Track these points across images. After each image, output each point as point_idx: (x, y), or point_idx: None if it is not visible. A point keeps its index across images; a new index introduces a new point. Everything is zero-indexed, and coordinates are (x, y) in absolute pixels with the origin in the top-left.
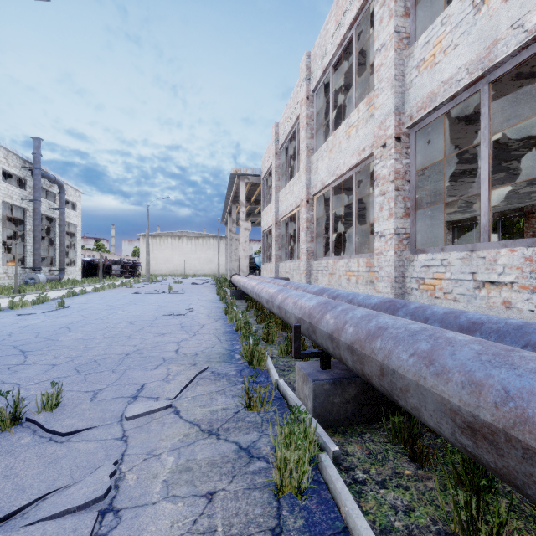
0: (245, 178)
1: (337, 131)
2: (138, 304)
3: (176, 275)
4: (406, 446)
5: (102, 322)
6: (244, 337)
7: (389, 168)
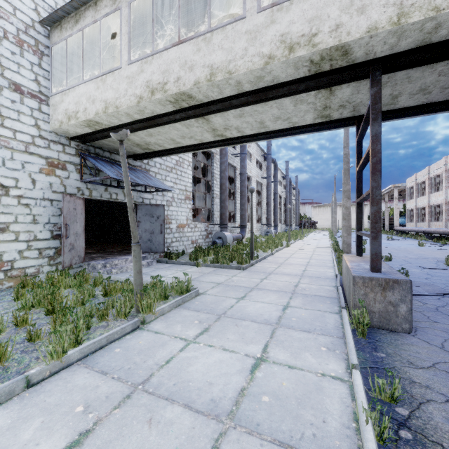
0: (397, 187)
1: (436, 193)
2: None
3: None
4: None
5: None
6: (410, 238)
7: (444, 208)
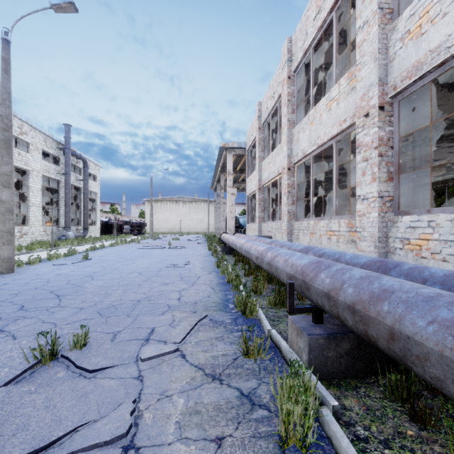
0: (232, 151)
1: (317, 105)
2: (145, 257)
3: (173, 233)
4: (405, 405)
5: (117, 272)
6: (235, 288)
7: (372, 136)
